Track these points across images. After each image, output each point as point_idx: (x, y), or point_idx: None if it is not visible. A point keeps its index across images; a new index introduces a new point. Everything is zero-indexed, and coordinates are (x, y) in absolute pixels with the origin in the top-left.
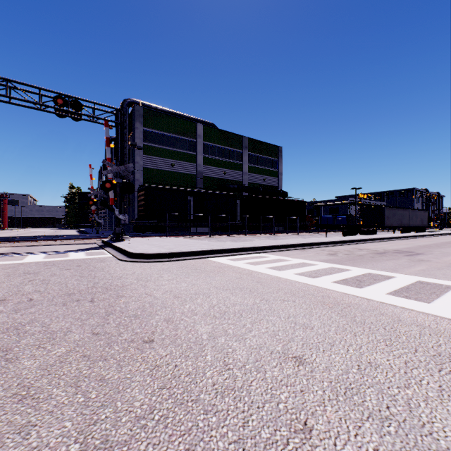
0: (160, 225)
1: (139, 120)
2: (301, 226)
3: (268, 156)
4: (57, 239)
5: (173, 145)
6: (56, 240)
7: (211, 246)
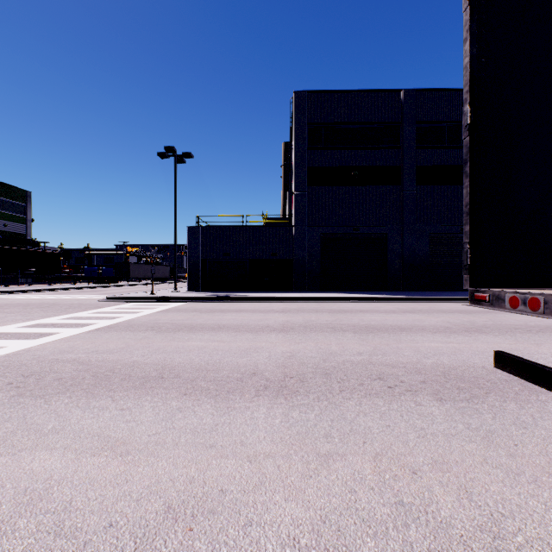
0: None
1: None
2: (56, 278)
3: (12, 199)
4: None
5: None
6: None
7: None
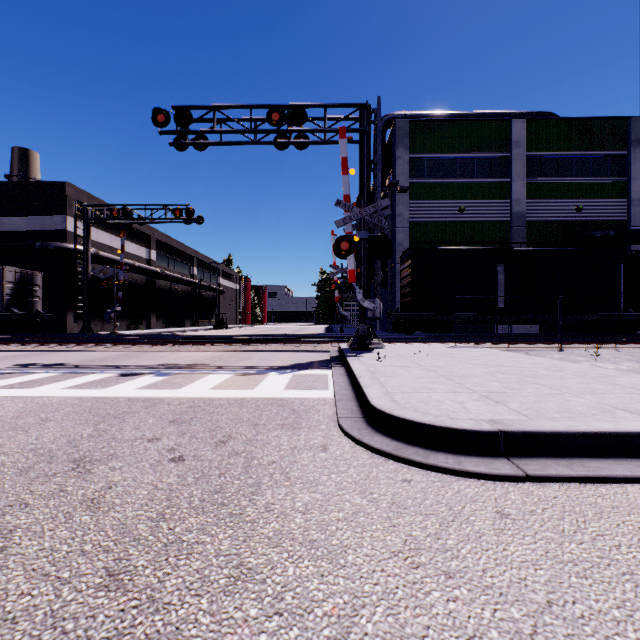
0: (439, 320)
1: (402, 144)
2: None
3: None
4: (279, 342)
5: (462, 173)
6: (277, 343)
7: None
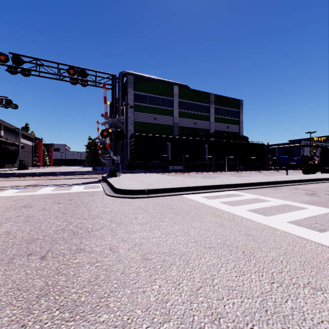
0: (145, 164)
1: (131, 86)
2: (260, 165)
3: (231, 108)
4: (71, 175)
5: (156, 103)
6: (70, 175)
7: (185, 182)
